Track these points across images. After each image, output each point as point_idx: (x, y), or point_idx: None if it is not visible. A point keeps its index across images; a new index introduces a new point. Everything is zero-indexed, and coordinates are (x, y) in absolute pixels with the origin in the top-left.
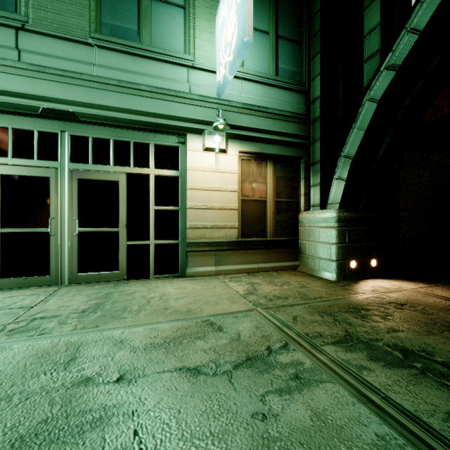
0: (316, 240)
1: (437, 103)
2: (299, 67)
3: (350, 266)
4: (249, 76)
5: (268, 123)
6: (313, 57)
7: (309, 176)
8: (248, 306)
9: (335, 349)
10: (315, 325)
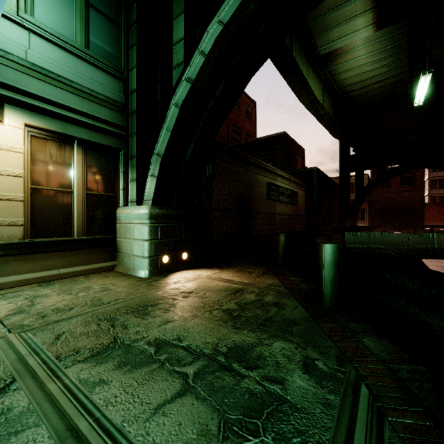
0: (132, 237)
1: (248, 132)
2: (118, 51)
3: (163, 261)
4: (42, 31)
5: (73, 100)
6: (131, 46)
7: (128, 170)
8: None
9: (83, 366)
10: (81, 339)
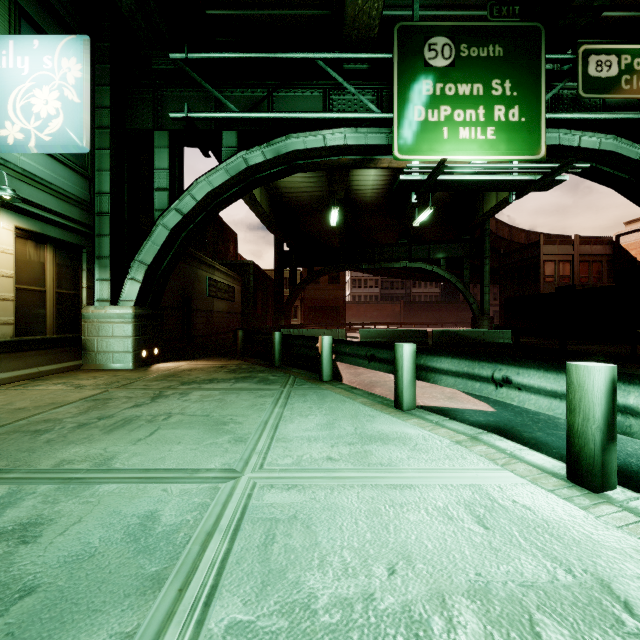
0: (110, 335)
1: None
2: None
3: (143, 355)
4: None
5: (52, 201)
6: (100, 147)
7: (95, 269)
8: (100, 390)
9: (184, 386)
10: (162, 384)
